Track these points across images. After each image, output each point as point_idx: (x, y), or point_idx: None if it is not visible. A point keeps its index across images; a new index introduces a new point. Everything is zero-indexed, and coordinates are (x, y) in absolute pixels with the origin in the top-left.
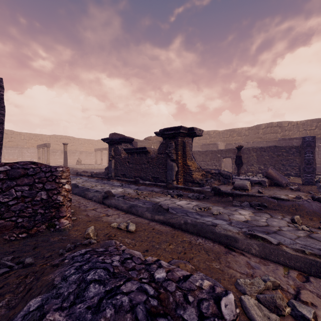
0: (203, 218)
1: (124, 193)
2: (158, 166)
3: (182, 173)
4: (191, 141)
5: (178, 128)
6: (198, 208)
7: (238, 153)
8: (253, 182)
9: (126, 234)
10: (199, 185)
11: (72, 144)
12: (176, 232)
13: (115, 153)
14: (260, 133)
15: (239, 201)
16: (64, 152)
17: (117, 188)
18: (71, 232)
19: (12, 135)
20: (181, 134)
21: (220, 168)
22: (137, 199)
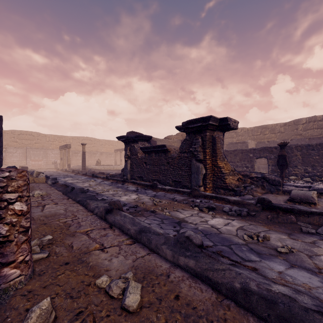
0: (266, 262)
1: (138, 201)
2: (180, 167)
3: (211, 177)
4: (222, 136)
5: (207, 119)
6: (247, 236)
7: (281, 152)
8: (318, 191)
9: (117, 321)
10: (234, 193)
11: (93, 145)
12: (228, 313)
13: (131, 152)
14: (300, 129)
15: (309, 224)
16: (83, 152)
17: (131, 194)
18: (13, 302)
19: (38, 137)
20: (210, 126)
21: (252, 170)
22: (152, 212)
